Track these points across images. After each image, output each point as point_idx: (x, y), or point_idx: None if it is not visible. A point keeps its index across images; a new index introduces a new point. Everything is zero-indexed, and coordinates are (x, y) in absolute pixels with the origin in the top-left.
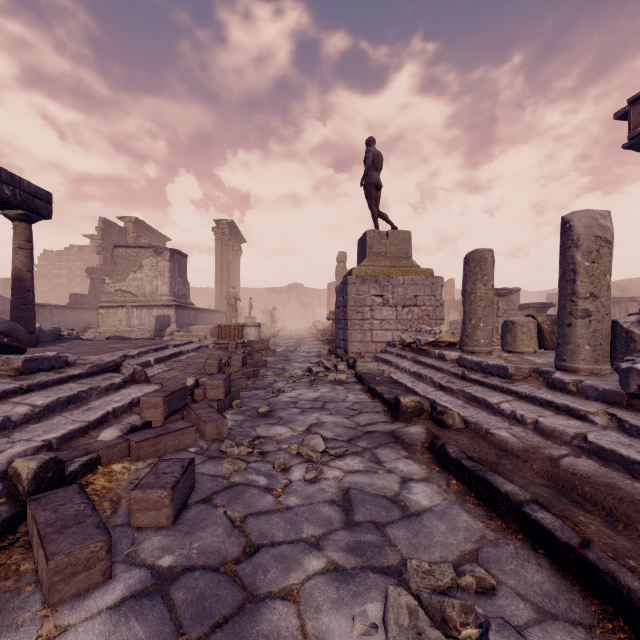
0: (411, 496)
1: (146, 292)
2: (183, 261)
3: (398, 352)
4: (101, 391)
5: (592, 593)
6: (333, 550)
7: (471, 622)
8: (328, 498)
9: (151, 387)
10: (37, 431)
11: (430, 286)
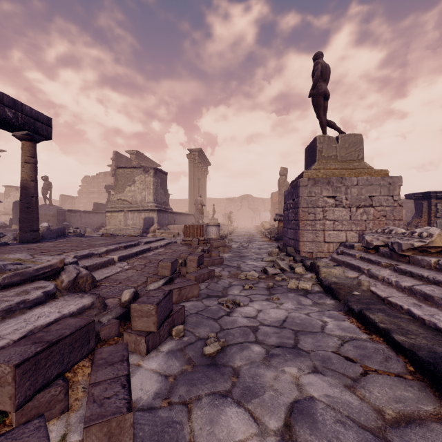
0: None
1: (137, 200)
2: (164, 177)
3: (364, 256)
4: None
5: None
6: None
7: None
8: None
9: (80, 301)
10: None
11: (387, 186)
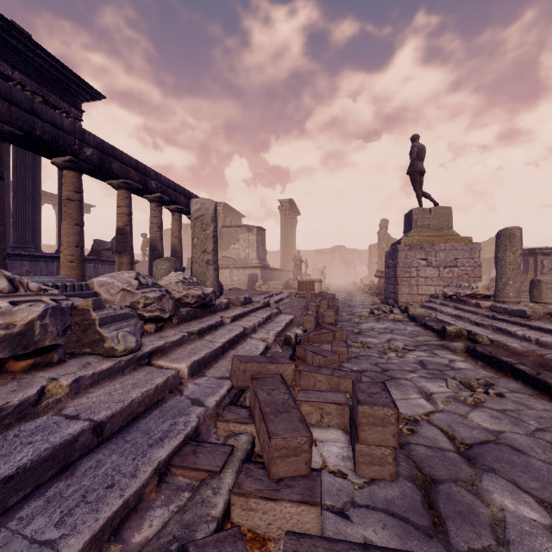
0: (455, 365)
1: (241, 257)
2: (263, 234)
3: (441, 302)
4: (274, 315)
5: (538, 390)
6: (420, 373)
7: (481, 388)
8: (412, 362)
9: (290, 315)
10: (270, 328)
11: (469, 251)
